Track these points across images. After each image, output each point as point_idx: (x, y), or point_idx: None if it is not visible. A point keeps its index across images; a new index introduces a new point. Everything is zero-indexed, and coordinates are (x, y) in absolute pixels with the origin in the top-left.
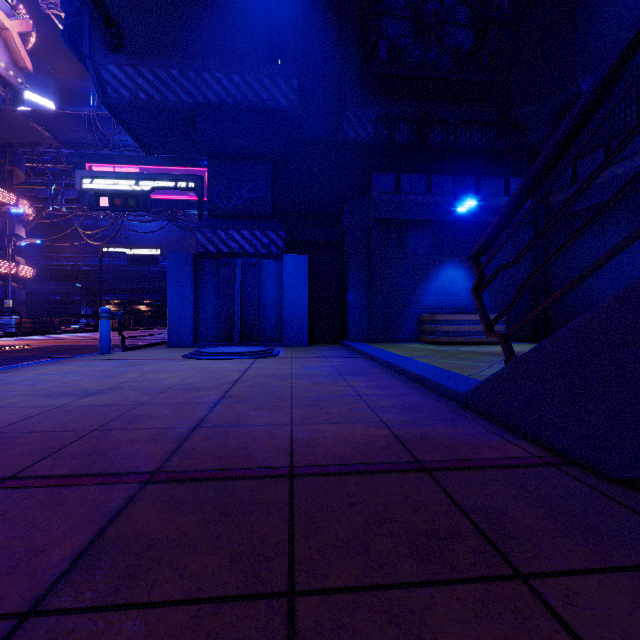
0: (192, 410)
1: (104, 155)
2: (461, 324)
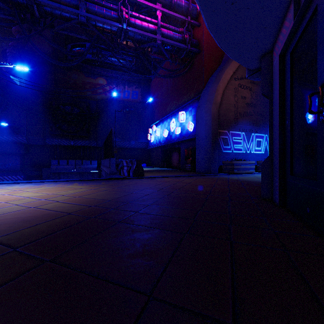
0: None
1: None
2: None
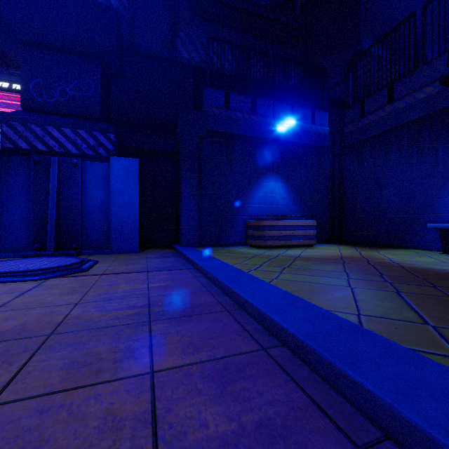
0: None
1: None
2: (283, 229)
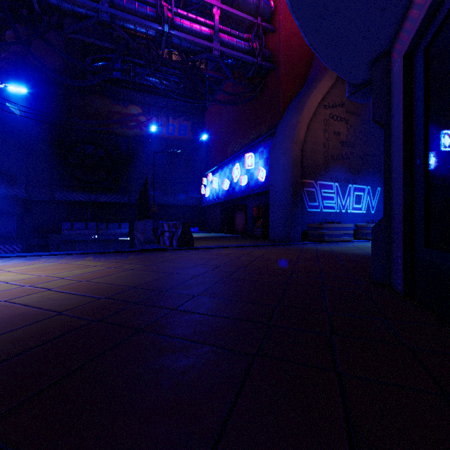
0: None
1: None
2: None
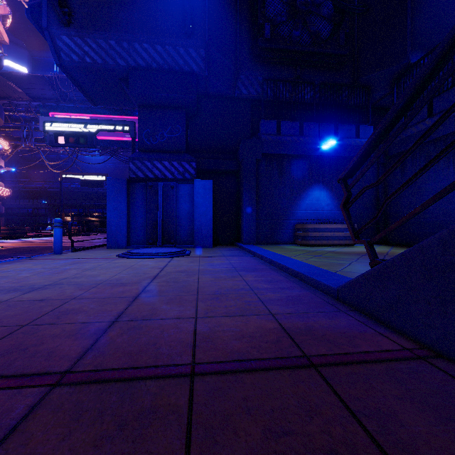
0: (114, 304)
1: (63, 107)
2: (325, 231)
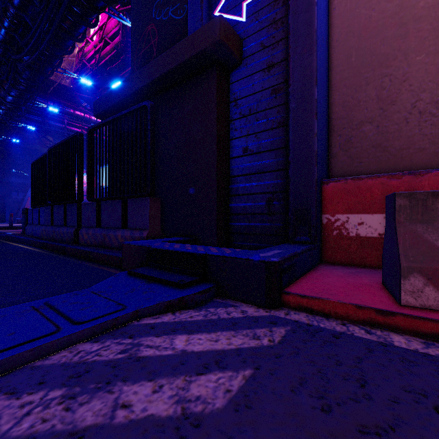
0: None
1: None
2: None
